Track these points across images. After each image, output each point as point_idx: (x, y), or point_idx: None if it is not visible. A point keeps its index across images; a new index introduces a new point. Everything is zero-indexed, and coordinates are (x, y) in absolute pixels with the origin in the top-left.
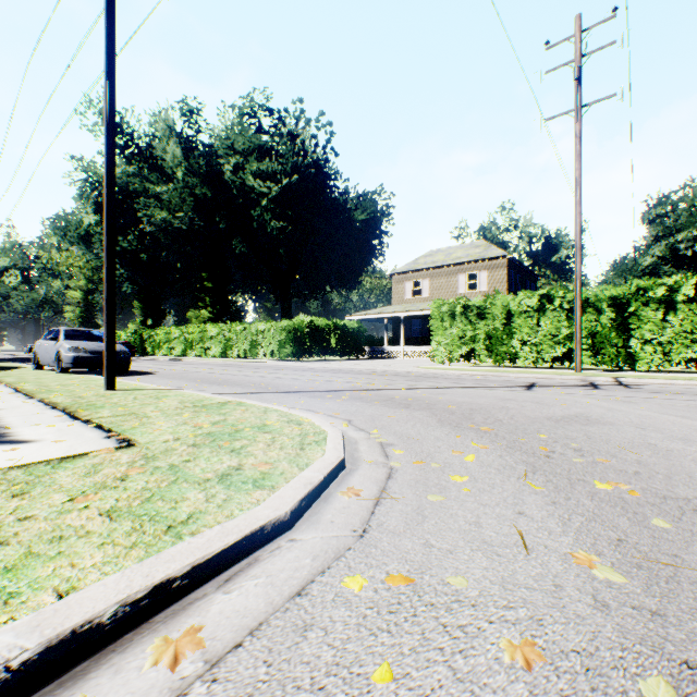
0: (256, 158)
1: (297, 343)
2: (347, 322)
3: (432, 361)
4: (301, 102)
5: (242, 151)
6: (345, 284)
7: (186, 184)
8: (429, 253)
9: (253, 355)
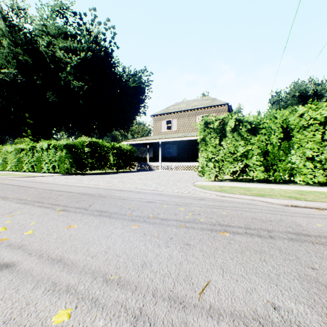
0: (63, 39)
1: (77, 159)
2: (122, 145)
3: (199, 175)
4: (94, 10)
5: (53, 34)
6: (124, 127)
7: (11, 51)
8: (176, 103)
9: (38, 169)
